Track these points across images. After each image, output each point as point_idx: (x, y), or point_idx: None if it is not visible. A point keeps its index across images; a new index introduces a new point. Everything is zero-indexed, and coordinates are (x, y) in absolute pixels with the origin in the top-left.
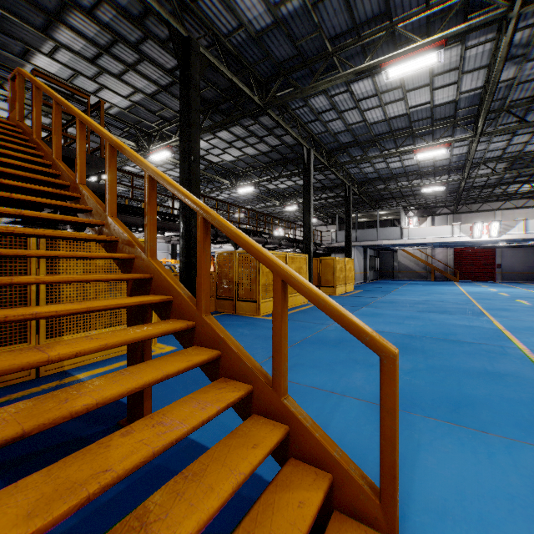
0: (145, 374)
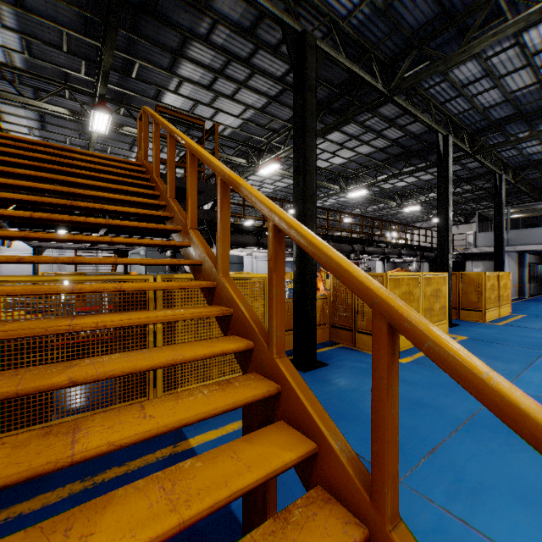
0: None
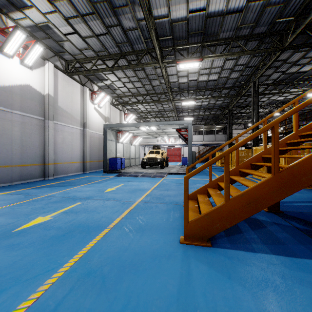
0: (250, 184)
